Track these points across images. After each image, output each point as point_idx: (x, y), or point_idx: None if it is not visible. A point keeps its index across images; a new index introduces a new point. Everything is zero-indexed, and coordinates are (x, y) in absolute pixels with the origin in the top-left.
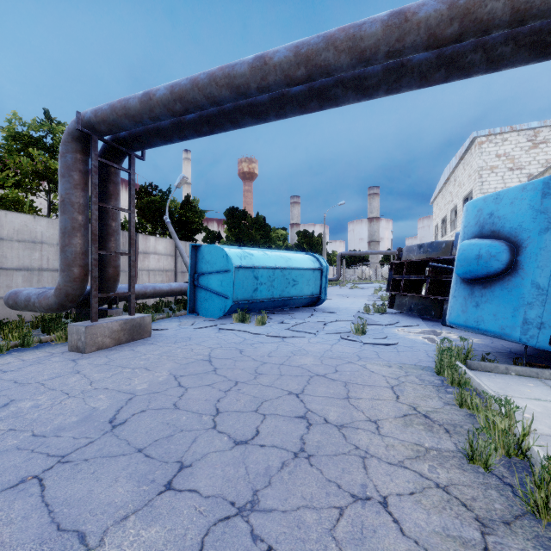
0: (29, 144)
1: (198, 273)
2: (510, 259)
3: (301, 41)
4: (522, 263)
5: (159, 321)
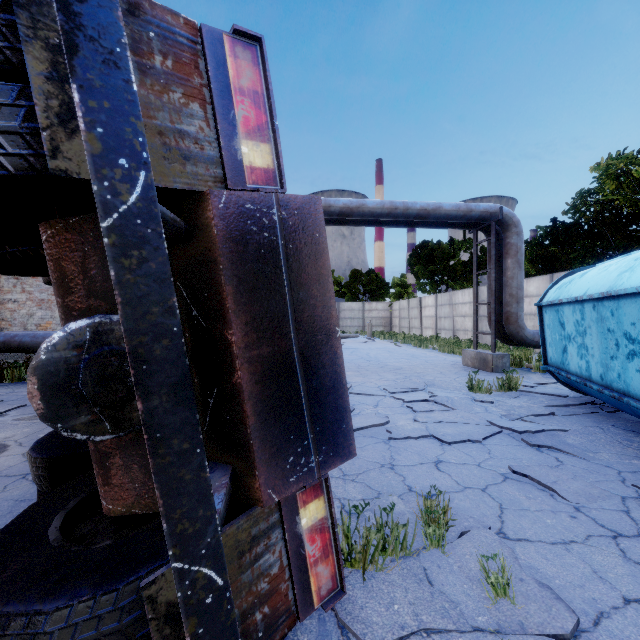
0: None
1: None
2: None
3: None
4: None
5: None
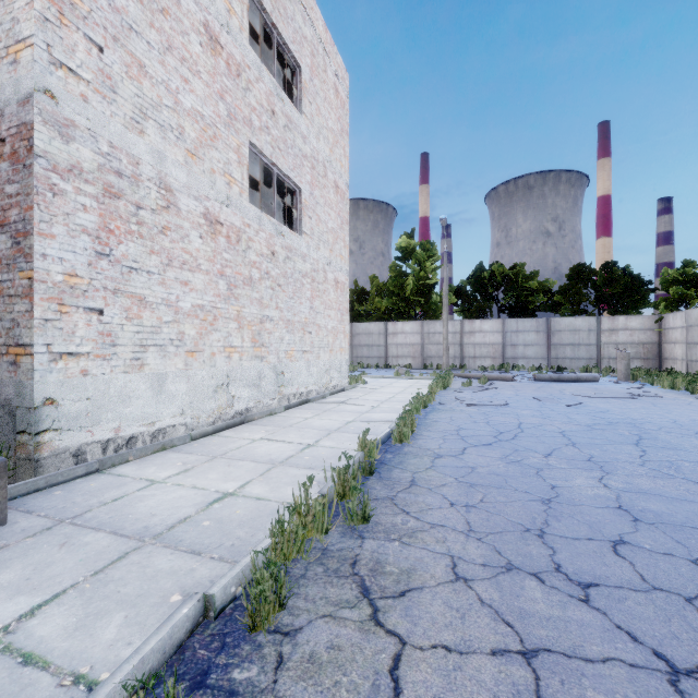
0: None
1: None
2: None
3: None
4: None
5: None
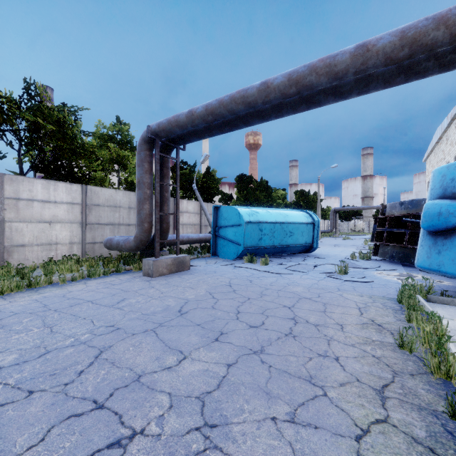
0: (107, 140)
1: (218, 226)
2: None
3: (293, 70)
4: None
5: (192, 260)
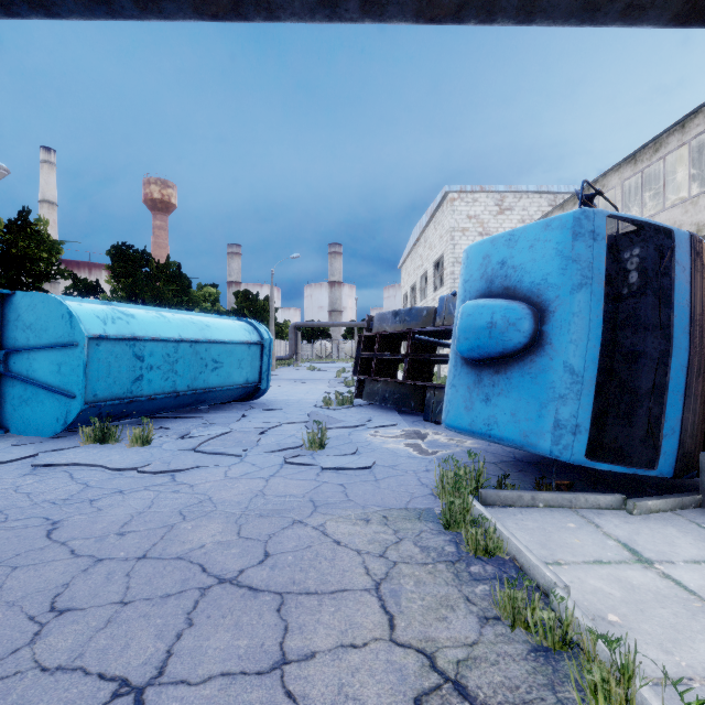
0: None
1: (7, 348)
2: (534, 329)
3: None
4: (549, 336)
5: None
